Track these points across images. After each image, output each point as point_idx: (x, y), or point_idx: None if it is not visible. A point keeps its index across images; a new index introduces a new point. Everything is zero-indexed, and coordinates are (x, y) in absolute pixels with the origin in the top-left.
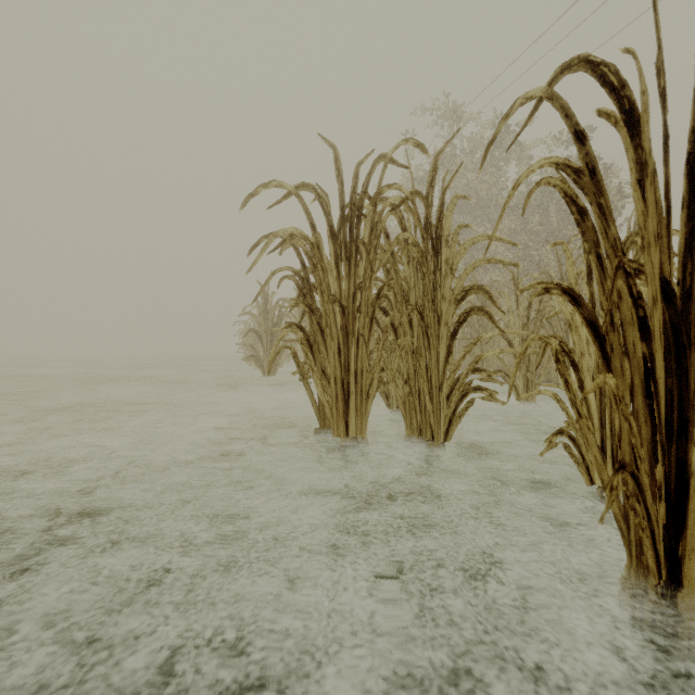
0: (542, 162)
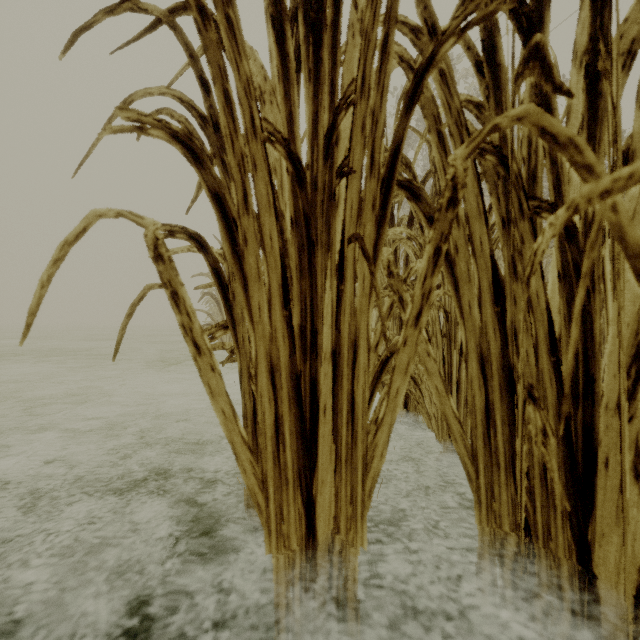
0: None
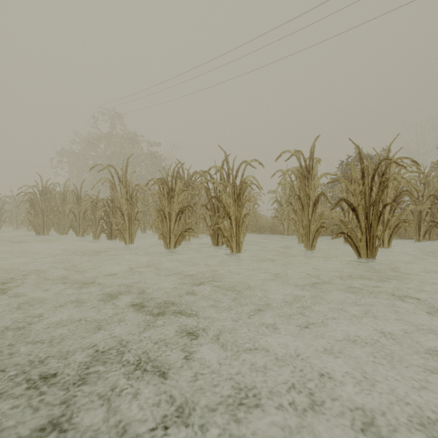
0: (71, 198)
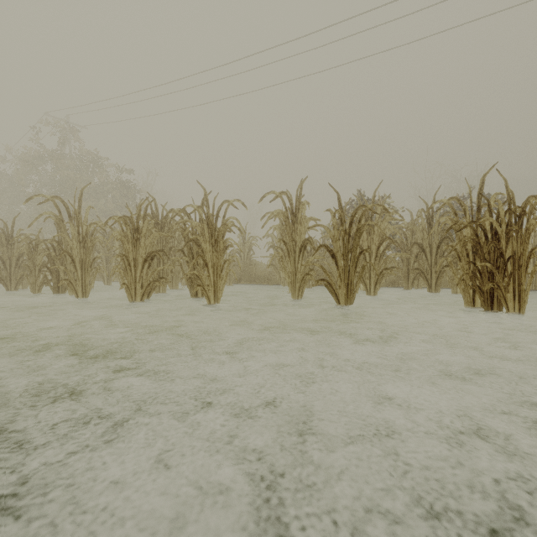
0: None
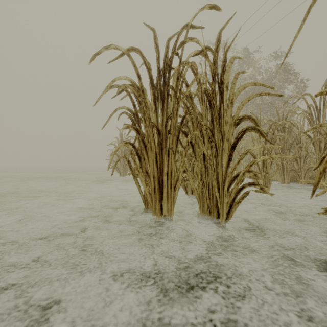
0: None
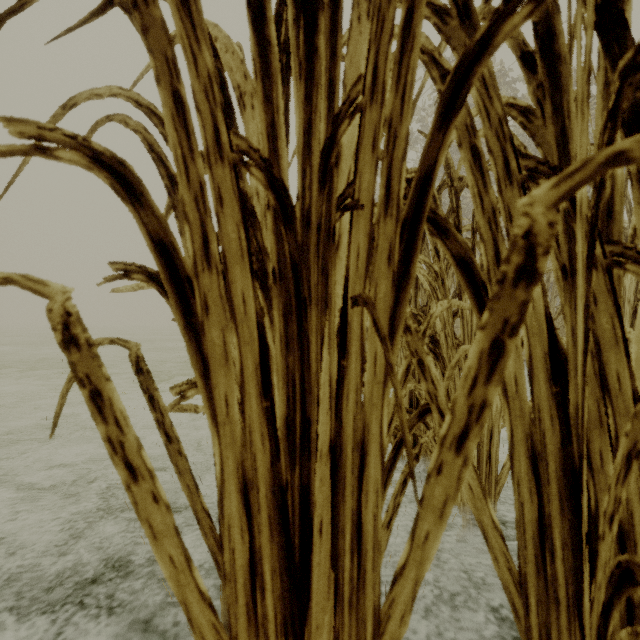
0: None
